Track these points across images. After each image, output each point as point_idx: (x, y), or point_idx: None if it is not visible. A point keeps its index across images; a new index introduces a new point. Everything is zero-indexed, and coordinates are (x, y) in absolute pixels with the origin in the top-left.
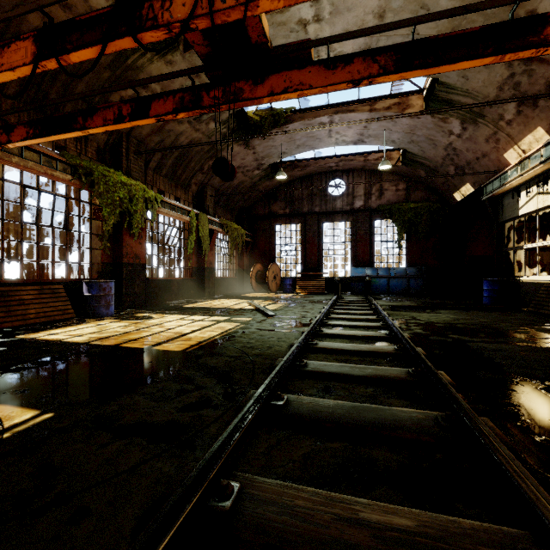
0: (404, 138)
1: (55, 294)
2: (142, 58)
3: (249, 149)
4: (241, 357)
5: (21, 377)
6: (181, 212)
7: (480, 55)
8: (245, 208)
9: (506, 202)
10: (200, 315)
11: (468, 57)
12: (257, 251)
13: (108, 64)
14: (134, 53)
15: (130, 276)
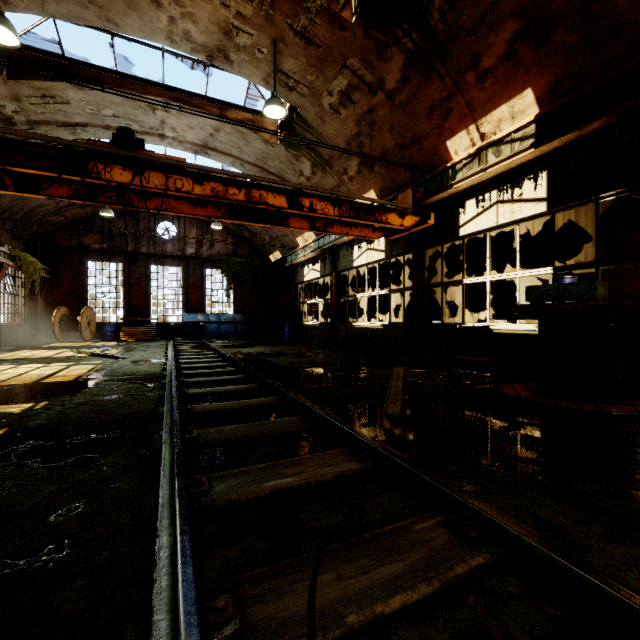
0: None
1: None
2: None
3: None
4: (132, 376)
5: None
6: None
7: (266, 223)
8: (40, 234)
9: (299, 270)
10: (33, 364)
11: (261, 222)
12: (59, 290)
13: None
14: None
15: None
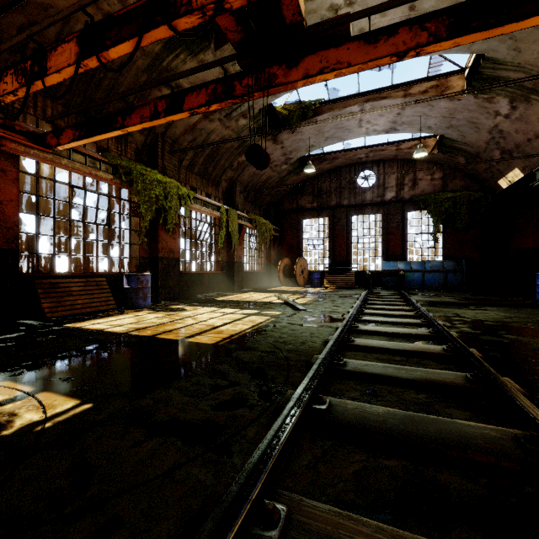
0: (441, 123)
1: (99, 286)
2: (176, 59)
3: (277, 143)
4: (274, 352)
5: (66, 365)
6: (212, 208)
7: None
8: (273, 203)
9: None
10: (231, 308)
11: None
12: (284, 245)
13: (145, 67)
14: (169, 55)
15: (165, 269)
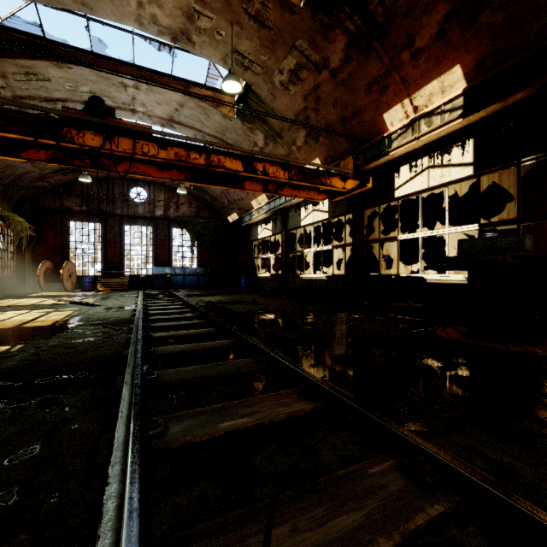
0: None
1: None
2: None
3: None
4: (104, 321)
5: None
6: None
7: (224, 185)
8: (27, 198)
9: (253, 229)
10: (17, 310)
11: (220, 185)
12: (44, 247)
13: None
14: None
15: None
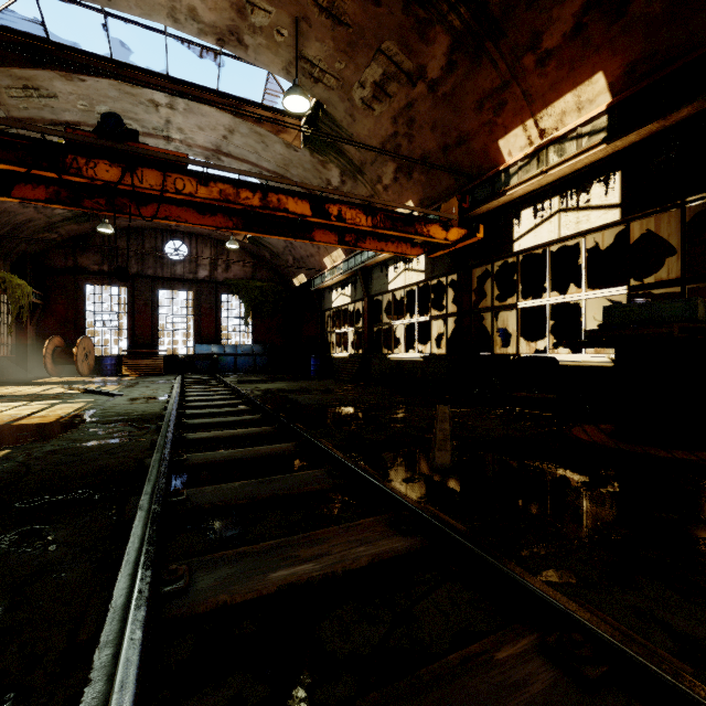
0: None
1: None
2: None
3: None
4: (125, 417)
5: None
6: None
7: (286, 236)
8: (30, 254)
9: (326, 295)
10: (12, 402)
11: (281, 235)
12: (52, 318)
13: None
14: None
15: None
